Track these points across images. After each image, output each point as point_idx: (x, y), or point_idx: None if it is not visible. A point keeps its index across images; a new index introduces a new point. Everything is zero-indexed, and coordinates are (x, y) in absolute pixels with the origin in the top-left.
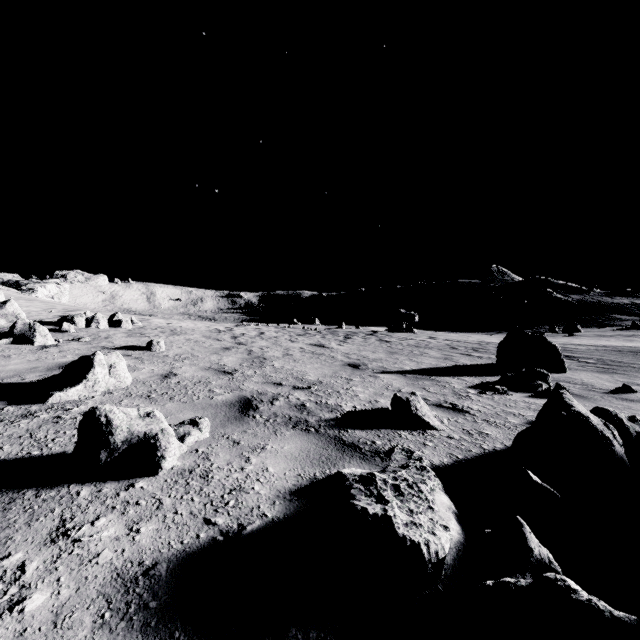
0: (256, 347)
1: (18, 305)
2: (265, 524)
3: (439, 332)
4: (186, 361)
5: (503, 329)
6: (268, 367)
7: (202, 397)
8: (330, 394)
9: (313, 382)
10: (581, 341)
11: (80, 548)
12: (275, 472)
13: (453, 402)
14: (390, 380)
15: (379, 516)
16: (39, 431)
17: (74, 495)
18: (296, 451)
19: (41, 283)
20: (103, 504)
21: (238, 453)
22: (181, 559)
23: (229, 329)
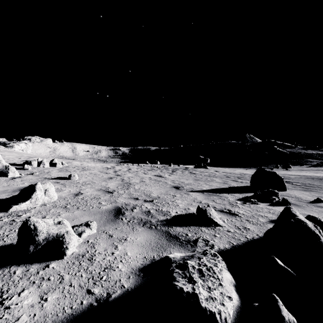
0: (126, 177)
1: (3, 155)
2: (123, 293)
3: (220, 168)
4: (88, 185)
5: (252, 166)
6: (131, 189)
7: (95, 207)
8: (164, 204)
9: (155, 197)
10: (292, 173)
11: (8, 313)
12: (131, 255)
13: (229, 209)
14: (195, 196)
15: (190, 293)
16: (0, 230)
17: (12, 273)
18: (144, 241)
19: (17, 143)
20: (28, 280)
21: (111, 243)
22: (69, 321)
23: (113, 167)
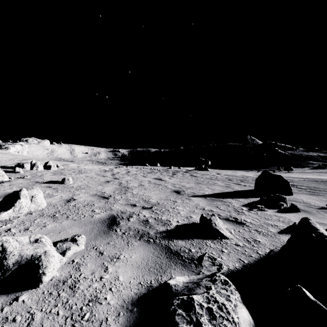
0: (124, 180)
1: None
2: None
3: (221, 170)
4: (83, 190)
5: (253, 168)
6: (129, 193)
7: (86, 216)
8: (163, 212)
9: (154, 203)
10: (295, 175)
11: None
12: (123, 281)
13: (235, 217)
14: (198, 201)
15: None
16: None
17: None
18: (139, 260)
19: (12, 144)
20: None
21: (100, 263)
22: None
23: (111, 169)
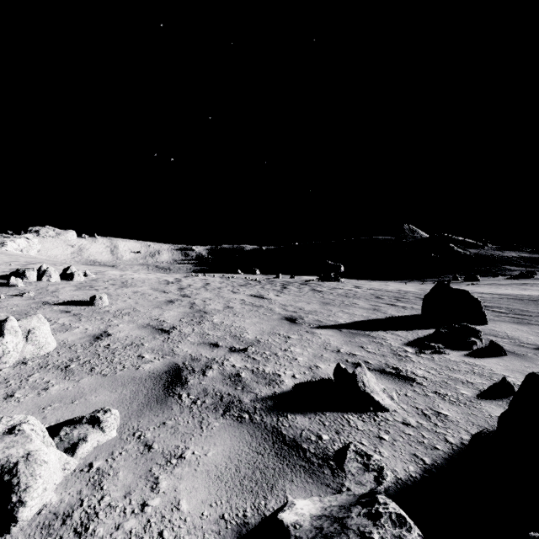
0: (199, 299)
1: None
2: None
3: (361, 280)
4: (125, 317)
5: (414, 278)
6: (207, 323)
7: (127, 366)
8: (268, 358)
9: (251, 341)
10: (484, 289)
11: None
12: (189, 512)
13: (395, 366)
14: (327, 337)
15: None
16: None
17: None
18: (223, 460)
19: (11, 238)
20: None
21: (145, 469)
22: None
23: (177, 280)
